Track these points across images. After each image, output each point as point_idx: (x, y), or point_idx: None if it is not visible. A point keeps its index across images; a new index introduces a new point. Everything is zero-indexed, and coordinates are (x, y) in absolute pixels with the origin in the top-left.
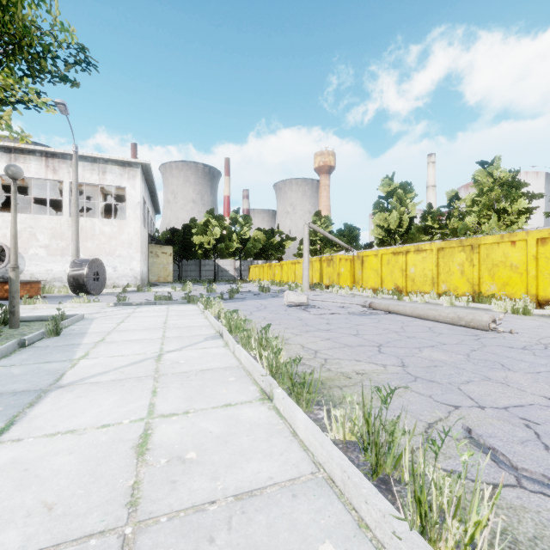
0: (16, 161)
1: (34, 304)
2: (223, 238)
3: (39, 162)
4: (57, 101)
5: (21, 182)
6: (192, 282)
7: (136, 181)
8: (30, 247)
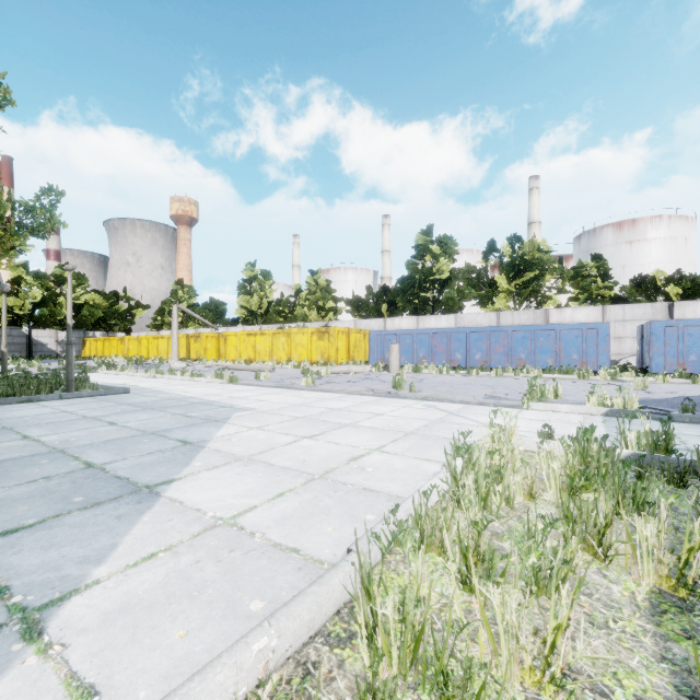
0: None
1: None
2: (44, 302)
3: None
4: None
5: None
6: None
7: None
8: None
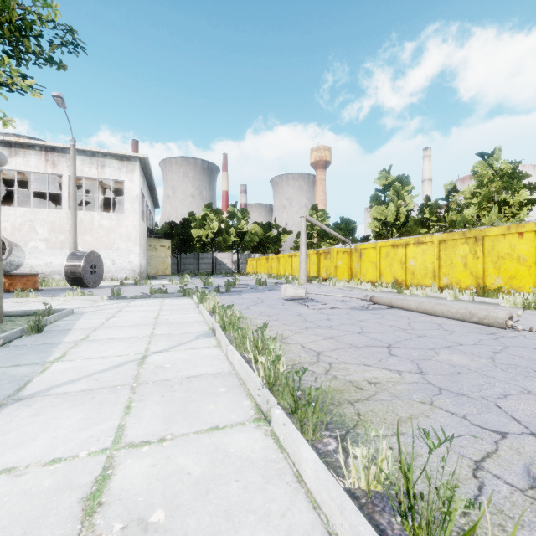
0: (16, 155)
1: (27, 297)
2: (220, 231)
3: (39, 157)
4: (54, 94)
5: (21, 176)
6: (190, 275)
7: (134, 175)
8: (30, 240)
